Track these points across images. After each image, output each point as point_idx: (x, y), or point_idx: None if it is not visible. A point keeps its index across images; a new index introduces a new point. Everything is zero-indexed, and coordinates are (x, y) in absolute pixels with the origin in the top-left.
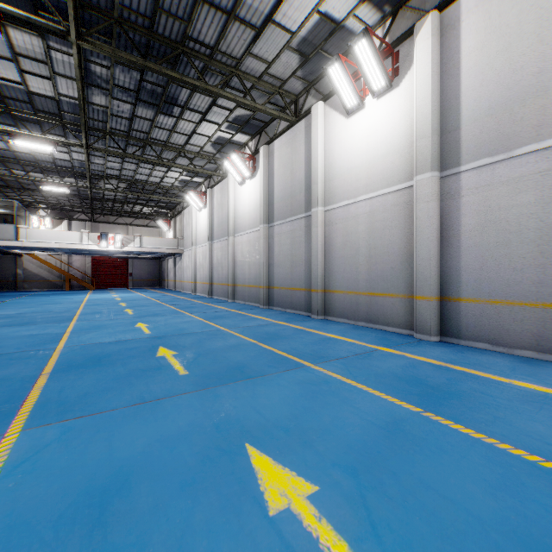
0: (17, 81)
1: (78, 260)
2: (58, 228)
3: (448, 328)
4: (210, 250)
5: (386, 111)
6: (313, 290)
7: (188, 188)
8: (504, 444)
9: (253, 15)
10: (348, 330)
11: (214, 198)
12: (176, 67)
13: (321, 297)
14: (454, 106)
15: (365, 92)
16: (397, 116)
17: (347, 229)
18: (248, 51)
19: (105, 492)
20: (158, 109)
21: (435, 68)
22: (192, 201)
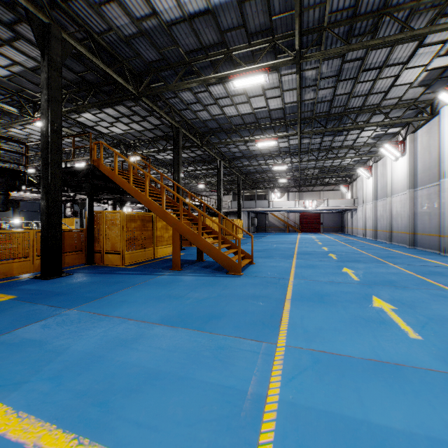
0: (276, 146)
1: (292, 215)
2: (282, 198)
3: None
4: (374, 207)
5: None
6: (440, 235)
7: (360, 163)
8: (427, 279)
9: (381, 89)
10: None
11: (377, 170)
12: (342, 119)
13: (445, 240)
14: None
15: None
16: None
17: None
18: (383, 99)
19: (313, 265)
20: (334, 136)
21: None
22: (362, 173)
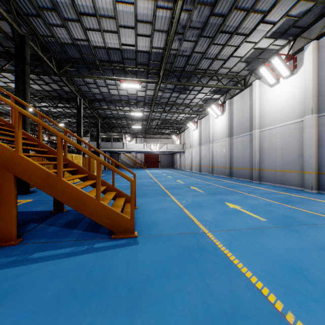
0: (134, 94)
1: (139, 155)
2: (132, 141)
3: (321, 186)
4: (199, 150)
5: (290, 85)
6: (253, 169)
7: (188, 120)
8: (301, 209)
9: (223, 56)
10: (269, 187)
11: (201, 124)
12: (190, 78)
13: (257, 172)
14: (324, 83)
15: (280, 76)
16: (295, 87)
17: (270, 140)
18: (221, 67)
19: (197, 203)
20: (180, 93)
21: (313, 67)
22: (190, 126)
